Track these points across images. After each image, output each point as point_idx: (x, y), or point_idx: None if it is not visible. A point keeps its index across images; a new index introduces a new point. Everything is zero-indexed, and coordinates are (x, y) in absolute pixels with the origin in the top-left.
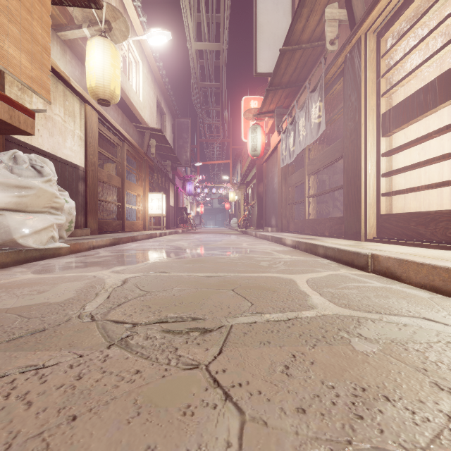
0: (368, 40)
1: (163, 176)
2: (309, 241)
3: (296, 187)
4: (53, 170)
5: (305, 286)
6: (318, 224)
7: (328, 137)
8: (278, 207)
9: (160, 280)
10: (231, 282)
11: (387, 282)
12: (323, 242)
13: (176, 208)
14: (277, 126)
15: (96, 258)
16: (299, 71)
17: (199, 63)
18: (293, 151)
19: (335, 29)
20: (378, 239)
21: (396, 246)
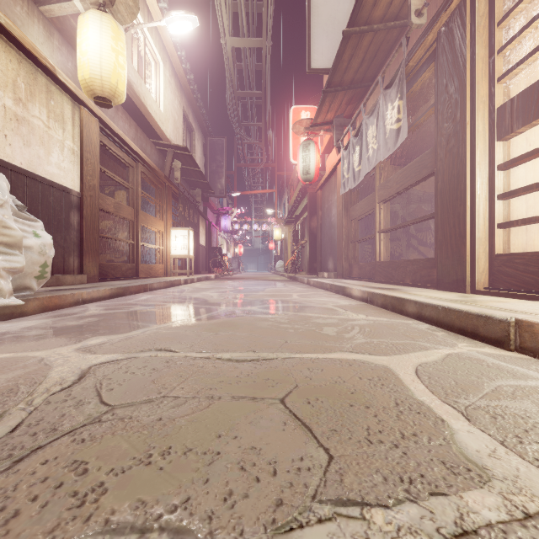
0: (476, 1)
1: (191, 208)
2: (389, 293)
3: (360, 221)
4: (4, 186)
5: (420, 388)
6: (394, 268)
7: (402, 156)
8: (337, 246)
9: (149, 371)
10: (279, 378)
11: None
12: (410, 294)
13: (208, 248)
14: (336, 141)
15: (75, 319)
16: (366, 65)
17: (237, 67)
18: (359, 172)
19: None
20: (493, 290)
21: (535, 304)
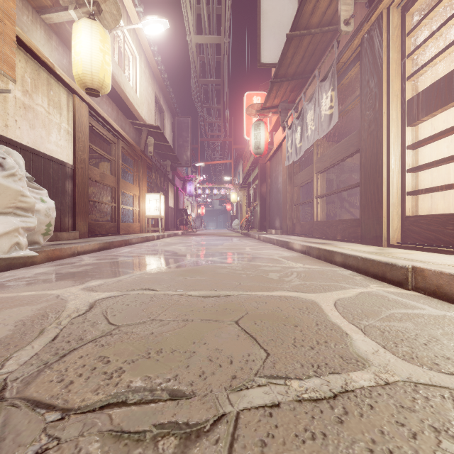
0: (391, 15)
1: (162, 176)
2: (322, 246)
3: (302, 187)
4: (21, 163)
5: (336, 314)
6: (328, 226)
7: (336, 134)
8: (283, 208)
9: (140, 304)
10: (234, 308)
11: (442, 306)
12: (339, 247)
13: (176, 209)
14: (282, 122)
15: (74, 267)
16: (306, 61)
17: (200, 59)
18: (300, 148)
19: (350, 7)
20: (403, 244)
21: (432, 255)
